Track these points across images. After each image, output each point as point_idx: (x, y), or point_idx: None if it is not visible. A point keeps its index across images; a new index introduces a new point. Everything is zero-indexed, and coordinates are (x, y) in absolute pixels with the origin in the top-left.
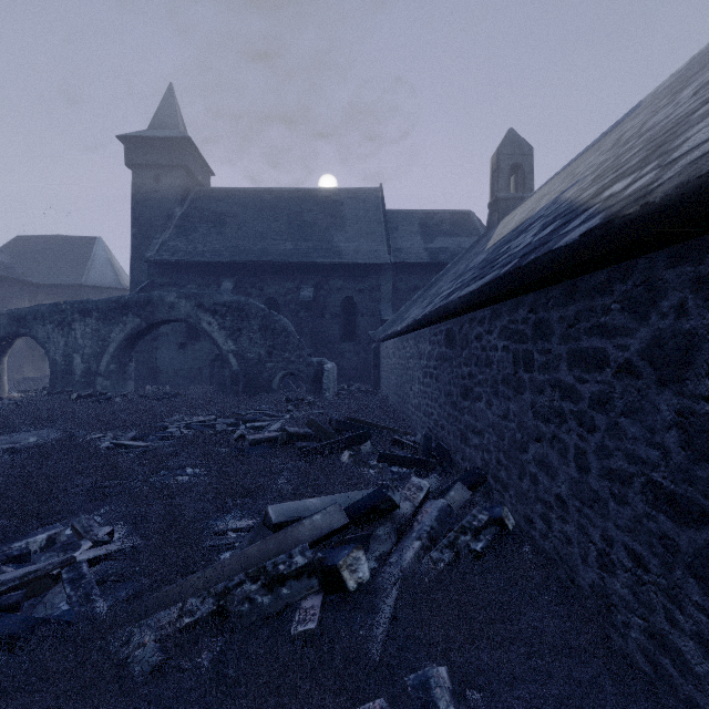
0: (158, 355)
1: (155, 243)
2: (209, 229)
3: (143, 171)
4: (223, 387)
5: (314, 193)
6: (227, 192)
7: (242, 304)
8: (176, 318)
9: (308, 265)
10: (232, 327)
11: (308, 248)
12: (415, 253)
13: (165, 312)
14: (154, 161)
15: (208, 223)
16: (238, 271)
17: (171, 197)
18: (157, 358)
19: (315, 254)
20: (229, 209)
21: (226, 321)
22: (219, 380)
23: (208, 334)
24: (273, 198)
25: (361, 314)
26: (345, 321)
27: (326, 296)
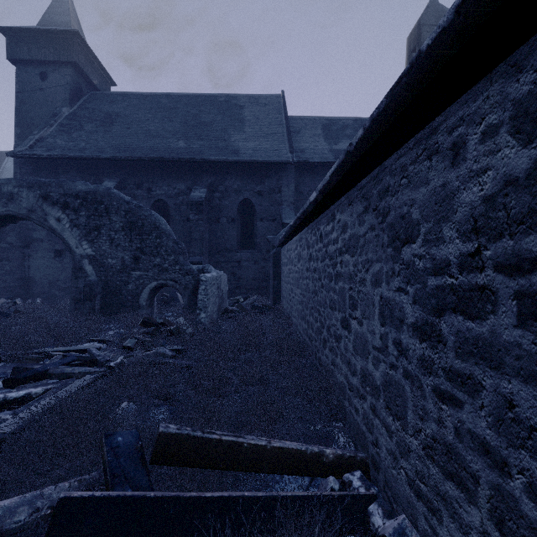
0: (31, 263)
1: (30, 138)
2: (96, 128)
3: (28, 67)
4: (76, 302)
5: (213, 97)
6: (123, 95)
7: (100, 194)
8: (16, 213)
9: (201, 163)
10: (87, 224)
11: (202, 146)
12: (319, 153)
13: (2, 206)
14: (39, 56)
15: (96, 122)
16: (123, 170)
17: (58, 96)
18: (30, 267)
19: (209, 152)
20: (122, 110)
21: (80, 217)
22: (72, 293)
23: (57, 233)
24: (170, 101)
25: (260, 218)
26: (242, 227)
27: (221, 198)
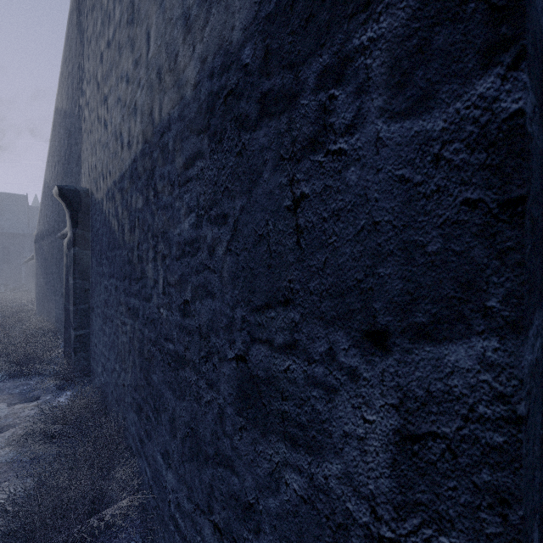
0: None
1: None
2: None
3: None
4: None
5: None
6: None
7: None
8: None
9: None
10: None
11: None
12: None
13: None
14: None
15: None
16: None
17: None
18: None
19: None
20: None
21: None
22: None
23: None
24: None
25: (14, 253)
26: (4, 256)
27: None
